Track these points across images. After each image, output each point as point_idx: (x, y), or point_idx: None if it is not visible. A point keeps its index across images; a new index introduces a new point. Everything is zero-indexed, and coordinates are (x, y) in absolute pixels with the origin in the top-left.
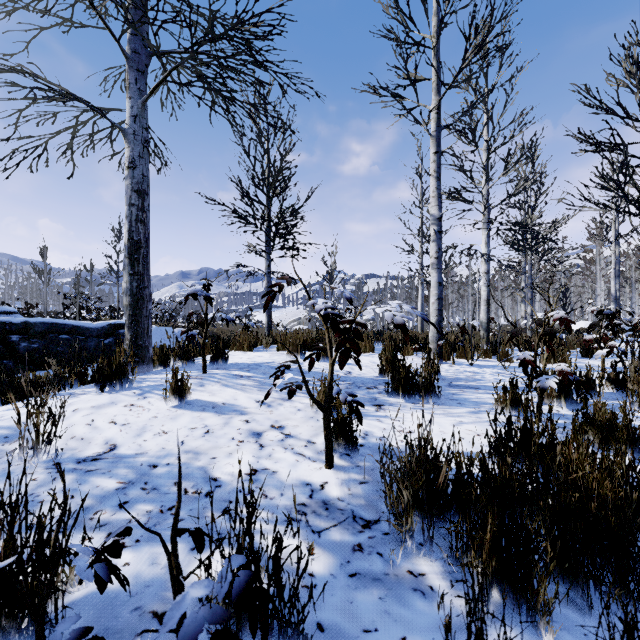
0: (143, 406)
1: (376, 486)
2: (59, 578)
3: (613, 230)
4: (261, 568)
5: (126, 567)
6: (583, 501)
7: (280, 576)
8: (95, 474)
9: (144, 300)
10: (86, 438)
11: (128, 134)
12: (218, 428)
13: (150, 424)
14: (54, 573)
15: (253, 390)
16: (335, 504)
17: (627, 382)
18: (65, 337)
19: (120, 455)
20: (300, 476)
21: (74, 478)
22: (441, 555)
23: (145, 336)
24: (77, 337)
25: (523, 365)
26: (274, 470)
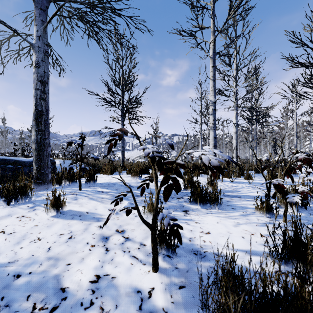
0: (30, 217)
1: (192, 291)
2: None
3: (295, 112)
4: None
5: None
6: None
7: None
8: None
9: (45, 146)
10: None
11: (35, 47)
12: (79, 233)
13: (30, 232)
14: None
15: (108, 201)
16: None
17: None
18: (10, 166)
19: None
20: (133, 282)
21: None
22: None
23: (46, 167)
24: (17, 166)
25: (278, 187)
26: (113, 276)
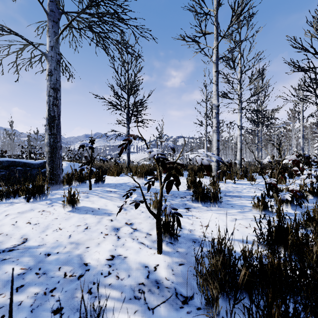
0: (50, 211)
1: (189, 267)
2: None
3: (301, 114)
4: None
5: None
6: None
7: None
8: (7, 262)
9: (57, 149)
10: (9, 234)
11: (48, 56)
12: (93, 225)
13: (52, 223)
14: None
15: (117, 200)
16: (163, 283)
17: None
18: (19, 168)
19: (28, 246)
20: (141, 260)
21: None
22: None
23: (58, 169)
24: (26, 168)
25: (270, 186)
26: (125, 256)
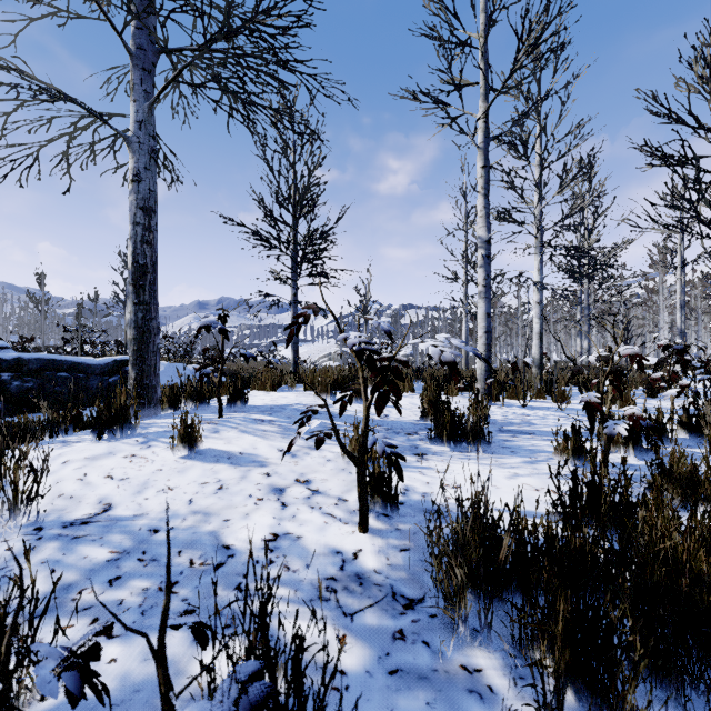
0: (146, 457)
1: (420, 554)
2: (23, 684)
3: (679, 256)
4: (280, 666)
5: (112, 665)
6: (670, 576)
7: (302, 684)
8: (83, 541)
9: (151, 333)
10: (76, 496)
11: (132, 142)
12: (233, 483)
13: (153, 479)
14: (7, 688)
15: (276, 437)
16: (371, 578)
17: (701, 426)
18: (64, 375)
19: (115, 517)
20: (329, 542)
21: (57, 547)
22: (500, 644)
23: (152, 374)
24: (78, 375)
25: (588, 408)
26: (298, 535)
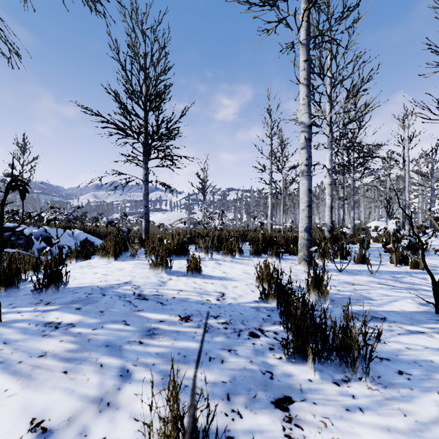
0: None
1: None
2: None
3: (407, 157)
4: None
5: None
6: None
7: None
8: None
9: None
10: None
11: None
12: None
13: None
14: None
15: (52, 372)
16: None
17: None
18: None
19: None
20: None
21: None
22: None
23: None
24: None
25: None
26: None
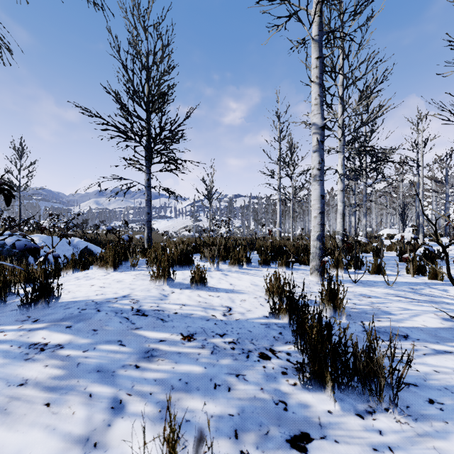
0: None
1: None
2: None
3: (421, 162)
4: None
5: None
6: None
7: None
8: None
9: None
10: None
11: None
12: None
13: None
14: None
15: (31, 405)
16: None
17: None
18: None
19: None
20: None
21: None
22: None
23: None
24: None
25: None
26: None
